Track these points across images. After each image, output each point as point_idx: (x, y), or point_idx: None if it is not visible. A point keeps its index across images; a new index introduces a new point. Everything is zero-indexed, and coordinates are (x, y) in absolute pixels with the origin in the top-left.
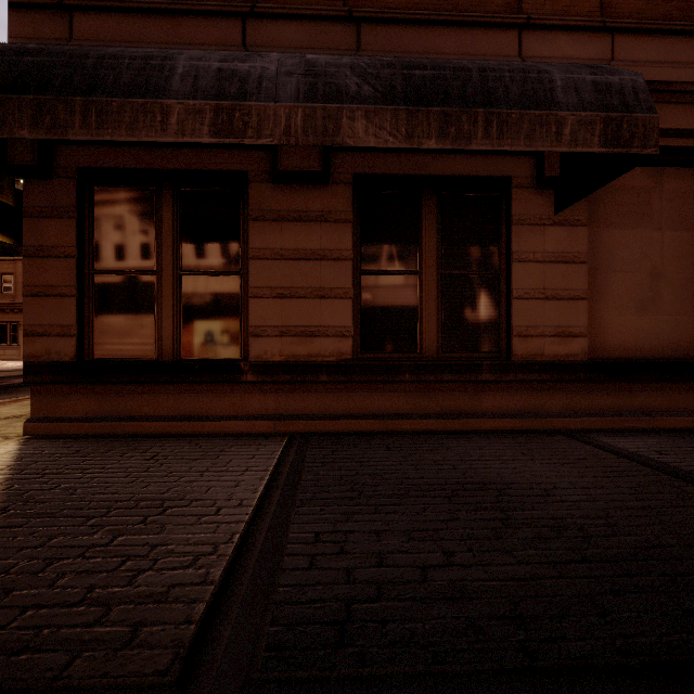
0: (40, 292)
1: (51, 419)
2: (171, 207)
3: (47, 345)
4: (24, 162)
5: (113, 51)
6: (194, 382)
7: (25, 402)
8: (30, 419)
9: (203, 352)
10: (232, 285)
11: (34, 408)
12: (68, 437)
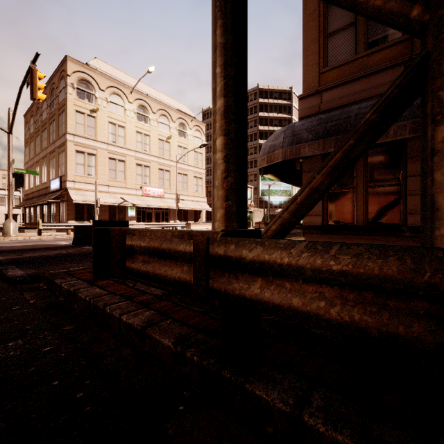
0: None
1: None
2: (362, 159)
3: (310, 219)
4: None
5: (357, 110)
6: (375, 235)
7: None
8: None
9: (379, 222)
10: (395, 190)
11: None
12: None
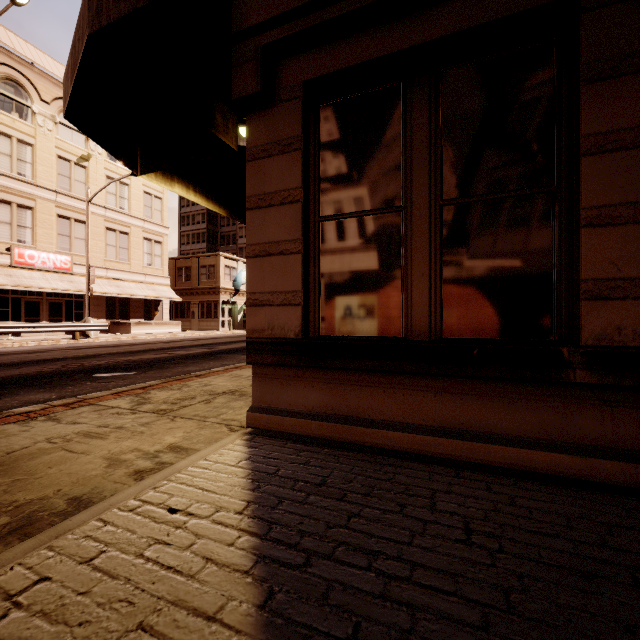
0: (262, 251)
1: (273, 410)
2: (426, 104)
3: (269, 317)
4: (247, 91)
5: None
6: (470, 376)
7: (233, 373)
8: (252, 407)
9: (479, 328)
10: (535, 212)
11: (255, 394)
12: (294, 438)
